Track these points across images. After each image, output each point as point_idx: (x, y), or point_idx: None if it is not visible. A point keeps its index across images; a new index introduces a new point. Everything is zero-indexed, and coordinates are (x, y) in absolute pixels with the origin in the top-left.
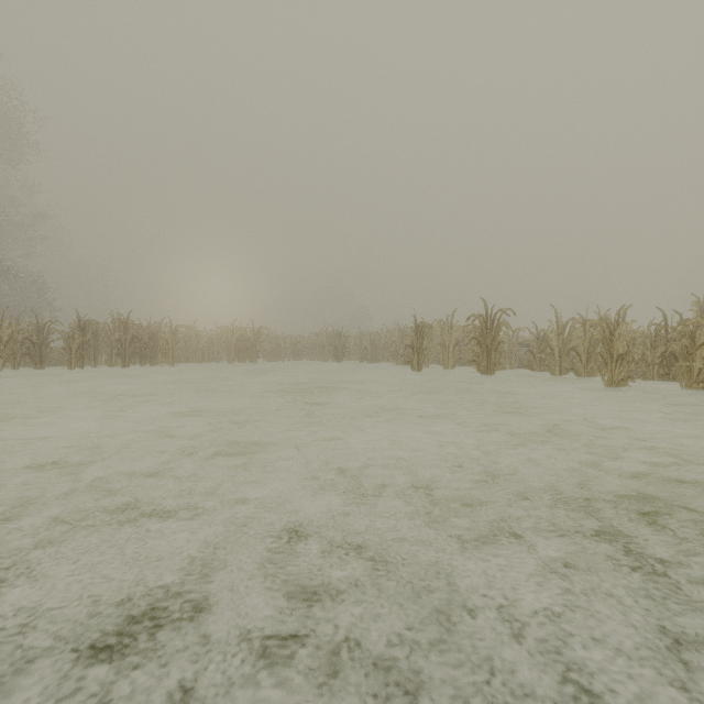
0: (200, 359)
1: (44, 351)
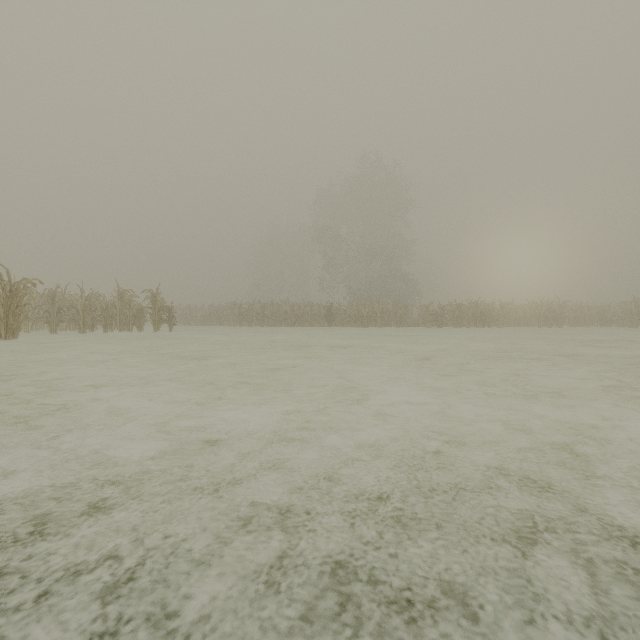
0: (517, 324)
1: (442, 319)
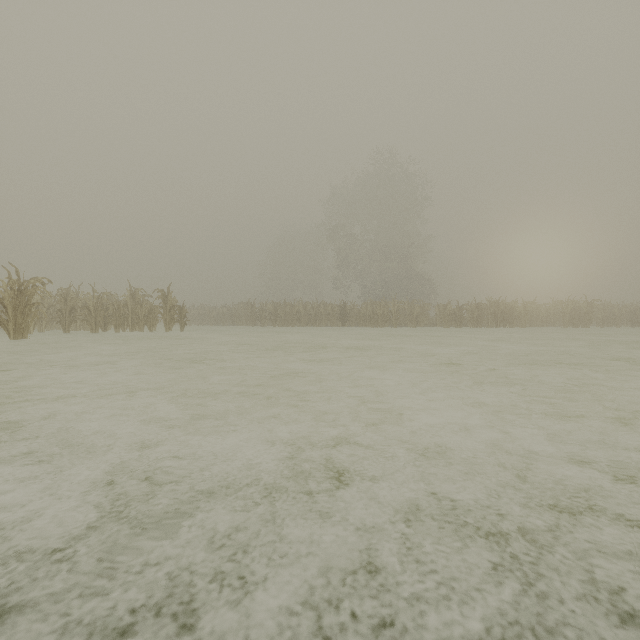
0: (540, 324)
1: (460, 319)
